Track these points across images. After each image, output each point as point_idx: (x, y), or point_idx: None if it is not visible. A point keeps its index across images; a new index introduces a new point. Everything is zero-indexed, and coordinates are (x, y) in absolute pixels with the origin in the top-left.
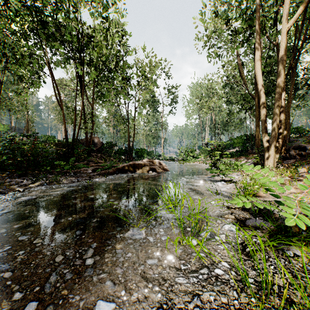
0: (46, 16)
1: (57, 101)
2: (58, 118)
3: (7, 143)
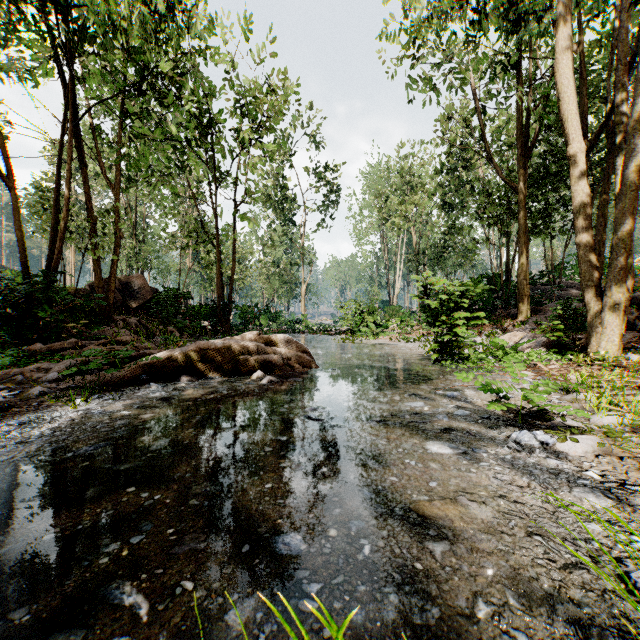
0: None
1: None
2: (37, 226)
3: None
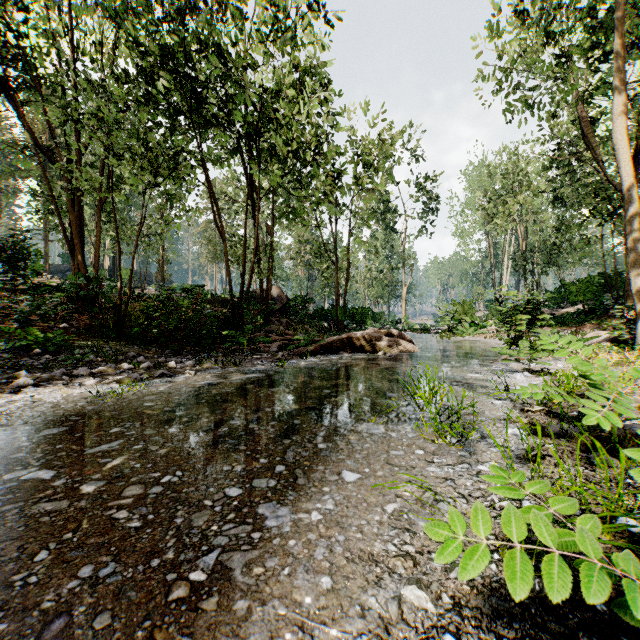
0: (203, 87)
1: (217, 227)
2: (212, 254)
3: (151, 302)
